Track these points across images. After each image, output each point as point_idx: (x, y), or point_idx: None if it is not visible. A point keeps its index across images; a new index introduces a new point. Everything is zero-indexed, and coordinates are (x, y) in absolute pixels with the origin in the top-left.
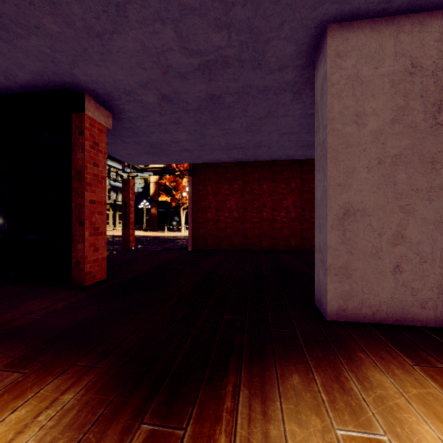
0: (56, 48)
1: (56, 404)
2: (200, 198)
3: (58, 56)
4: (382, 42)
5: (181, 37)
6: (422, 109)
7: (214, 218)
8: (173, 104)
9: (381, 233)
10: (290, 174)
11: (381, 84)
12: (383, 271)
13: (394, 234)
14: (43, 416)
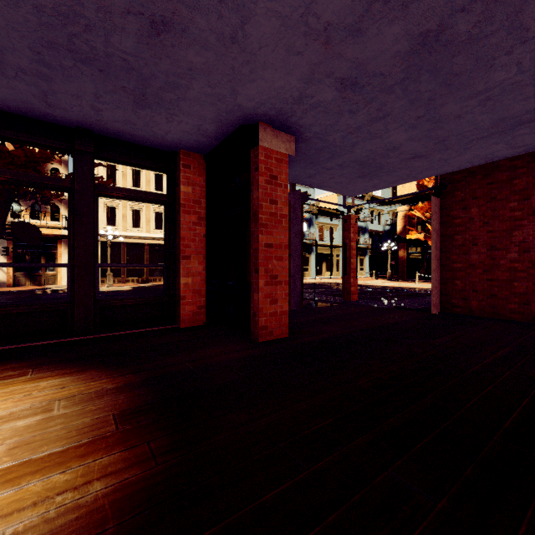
0: (213, 83)
1: (83, 489)
2: (455, 229)
3: (219, 91)
4: None
5: None
6: None
7: (483, 262)
8: (361, 88)
9: None
10: None
11: None
12: None
13: None
14: (62, 497)
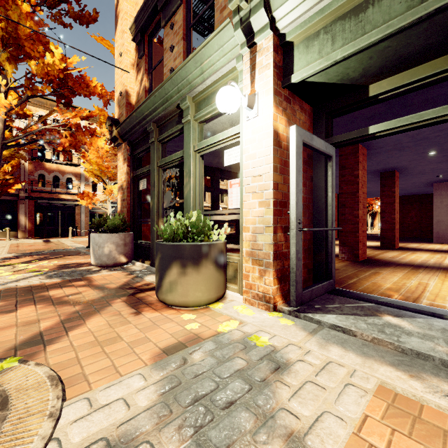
0: None
1: None
2: None
3: None
4: (447, 187)
5: None
6: None
7: (400, 221)
8: None
9: (447, 225)
10: None
11: (447, 195)
12: (447, 233)
13: None
14: None
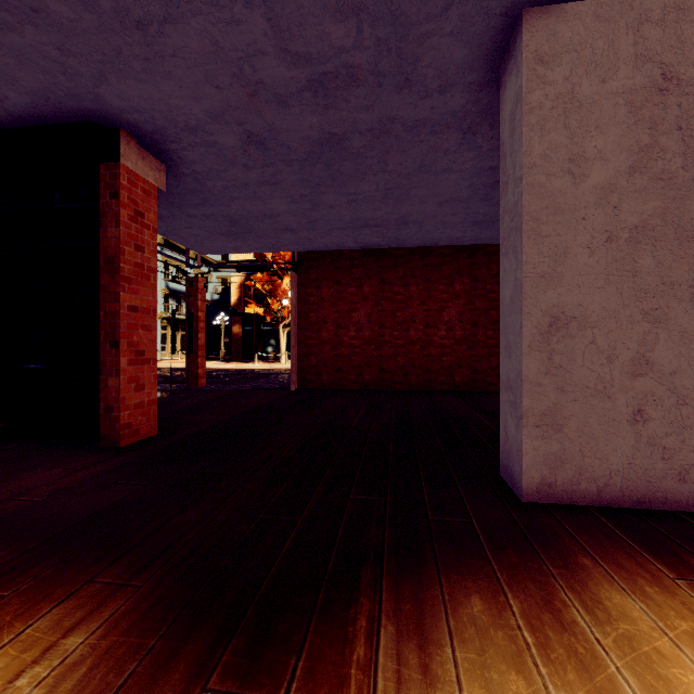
0: (69, 49)
1: (52, 655)
2: (310, 307)
3: (73, 63)
4: (614, 38)
5: (279, 31)
6: (680, 150)
7: (332, 339)
8: (266, 149)
9: (611, 357)
10: (453, 270)
11: (612, 108)
12: (615, 420)
13: (634, 359)
14: (25, 678)
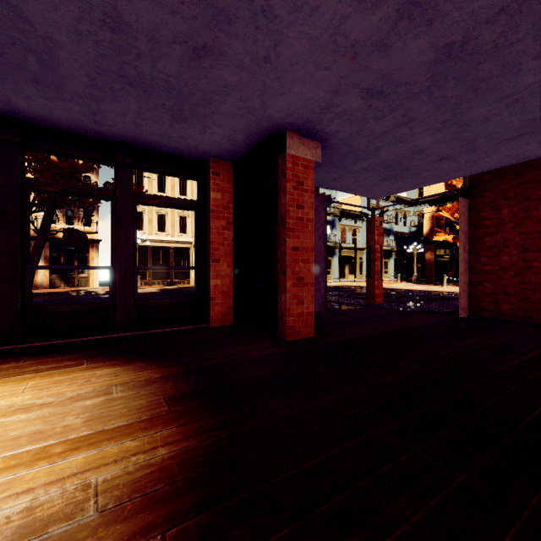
0: (245, 98)
1: (151, 452)
2: (485, 231)
3: (250, 105)
4: None
5: None
6: None
7: (515, 264)
8: (387, 96)
9: None
10: None
11: None
12: None
13: None
14: (136, 457)
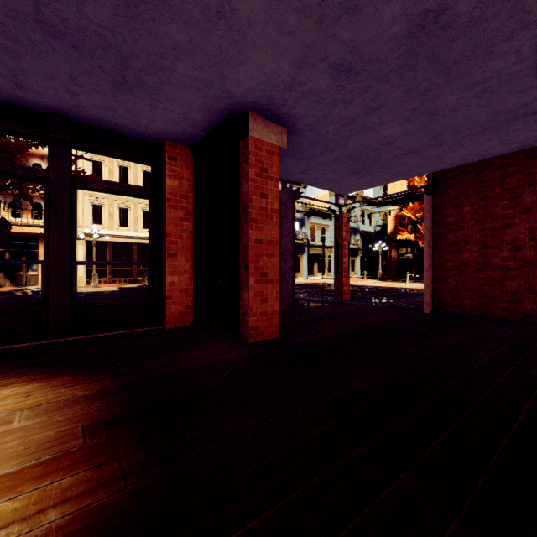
0: (199, 66)
1: (33, 520)
2: (447, 228)
3: (205, 75)
4: None
5: None
6: None
7: (476, 261)
8: (356, 74)
9: None
10: None
11: None
12: None
13: None
14: (6, 531)
